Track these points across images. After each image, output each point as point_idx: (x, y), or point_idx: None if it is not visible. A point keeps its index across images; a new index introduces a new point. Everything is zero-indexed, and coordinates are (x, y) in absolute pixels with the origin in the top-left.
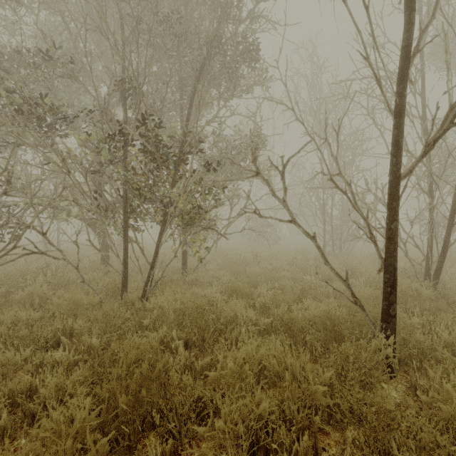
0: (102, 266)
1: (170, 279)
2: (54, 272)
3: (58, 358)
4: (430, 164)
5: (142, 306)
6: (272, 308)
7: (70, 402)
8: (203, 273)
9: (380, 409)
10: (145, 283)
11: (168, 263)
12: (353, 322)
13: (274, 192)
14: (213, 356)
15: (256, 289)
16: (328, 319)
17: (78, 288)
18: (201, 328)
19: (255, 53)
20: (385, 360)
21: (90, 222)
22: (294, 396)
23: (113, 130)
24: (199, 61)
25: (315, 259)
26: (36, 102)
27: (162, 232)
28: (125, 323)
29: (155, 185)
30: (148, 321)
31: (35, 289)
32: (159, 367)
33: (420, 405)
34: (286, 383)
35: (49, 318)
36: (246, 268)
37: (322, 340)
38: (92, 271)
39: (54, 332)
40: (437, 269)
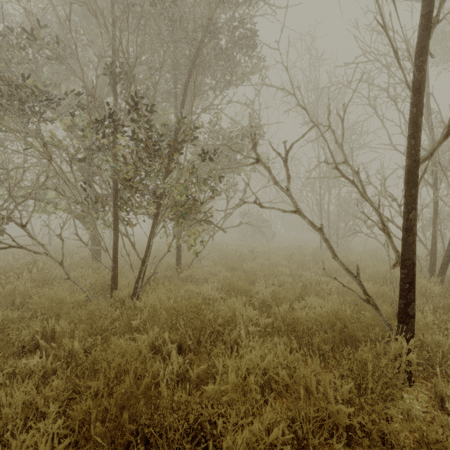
0: (93, 262)
1: (164, 276)
2: (40, 268)
3: (33, 365)
4: (435, 155)
5: (133, 304)
6: (273, 306)
7: (36, 427)
8: (198, 270)
9: (424, 438)
10: (136, 279)
11: (161, 258)
12: (362, 321)
13: (276, 180)
14: (210, 363)
15: (254, 286)
16: (337, 319)
17: (65, 285)
18: (197, 330)
19: (252, 40)
20: (406, 367)
21: (80, 216)
22: (308, 415)
23: (101, 115)
24: (194, 45)
25: (312, 255)
26: (18, 84)
27: (155, 225)
28: (112, 324)
29: (147, 175)
30: (138, 322)
31: (16, 287)
32: (147, 381)
33: (448, 419)
34: (301, 402)
35: (31, 318)
36: (243, 264)
37: (330, 342)
38: (82, 268)
39: (32, 335)
40: (443, 264)
